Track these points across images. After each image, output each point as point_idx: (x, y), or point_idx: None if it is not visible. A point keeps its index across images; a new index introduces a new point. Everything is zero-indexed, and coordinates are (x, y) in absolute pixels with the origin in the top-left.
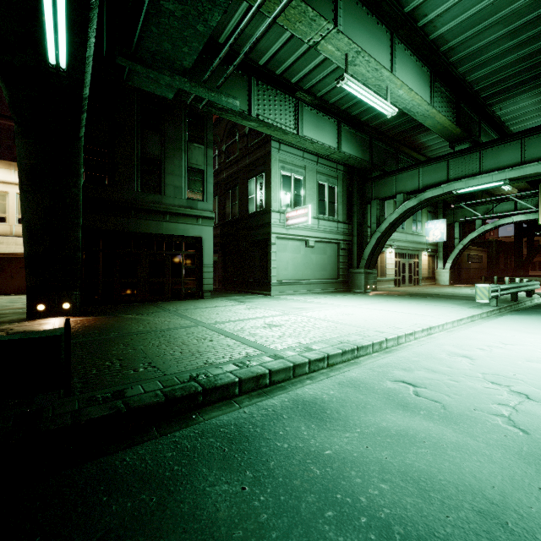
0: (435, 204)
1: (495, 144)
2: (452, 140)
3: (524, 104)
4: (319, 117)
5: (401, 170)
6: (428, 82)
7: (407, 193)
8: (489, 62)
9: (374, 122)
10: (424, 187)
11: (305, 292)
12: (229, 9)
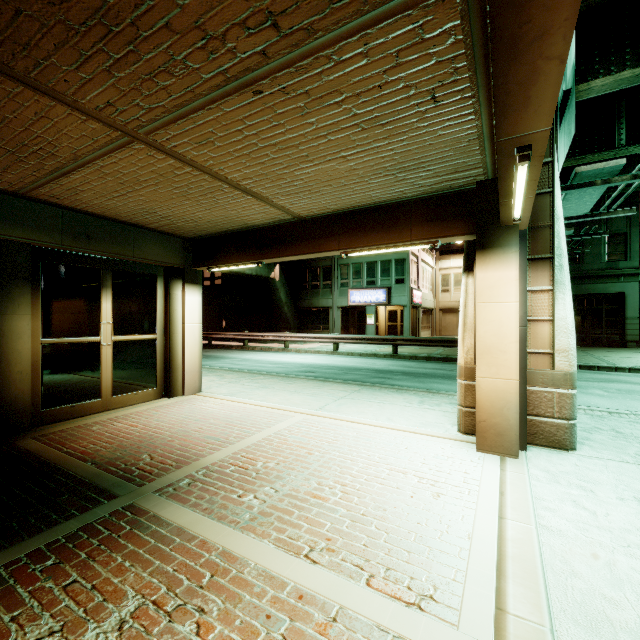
0: None
1: None
2: None
3: None
4: None
5: None
6: None
7: None
8: None
9: None
10: None
11: None
12: None
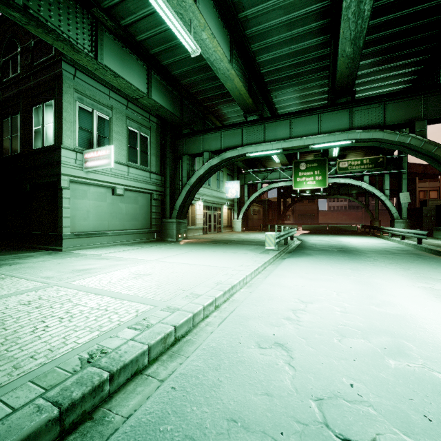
0: (232, 169)
1: (274, 121)
2: (246, 110)
3: (289, 97)
4: (126, 52)
5: (207, 131)
6: (228, 45)
7: (212, 152)
8: (272, 48)
9: (184, 80)
10: (225, 148)
11: (112, 243)
12: None
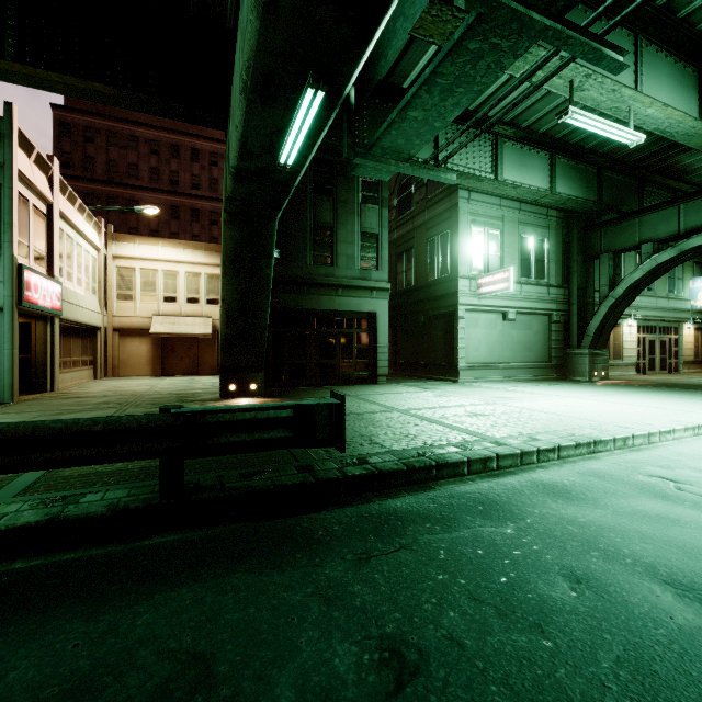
0: None
1: None
2: None
3: None
4: (525, 152)
5: (648, 209)
6: (694, 86)
7: (659, 241)
8: None
9: (606, 147)
10: (688, 231)
11: (503, 378)
12: (418, 51)
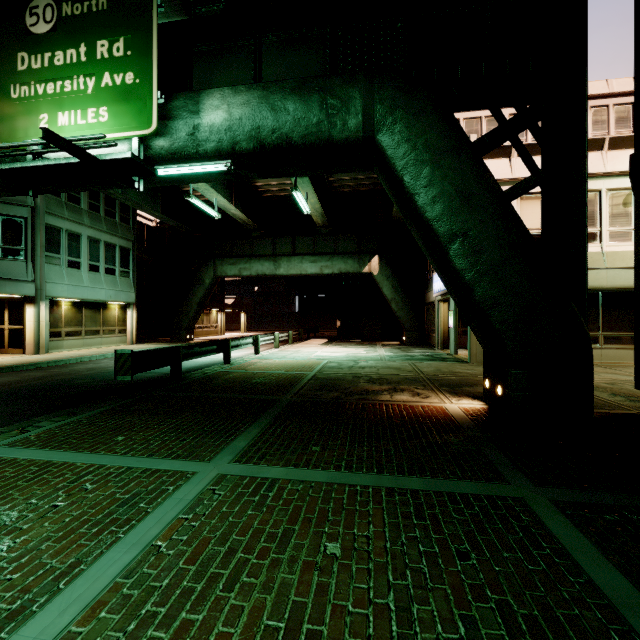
0: None
1: None
2: None
3: None
4: None
5: None
6: None
7: None
8: None
9: None
10: None
11: None
12: None
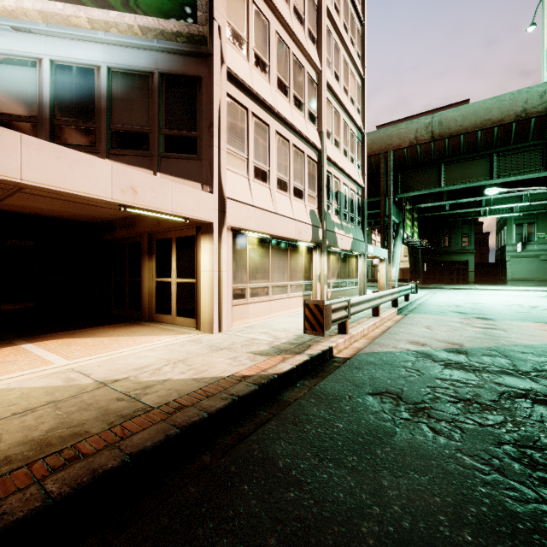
0: None
1: None
2: None
3: None
4: None
5: None
6: None
7: None
8: None
9: None
10: None
11: (537, 285)
12: None
